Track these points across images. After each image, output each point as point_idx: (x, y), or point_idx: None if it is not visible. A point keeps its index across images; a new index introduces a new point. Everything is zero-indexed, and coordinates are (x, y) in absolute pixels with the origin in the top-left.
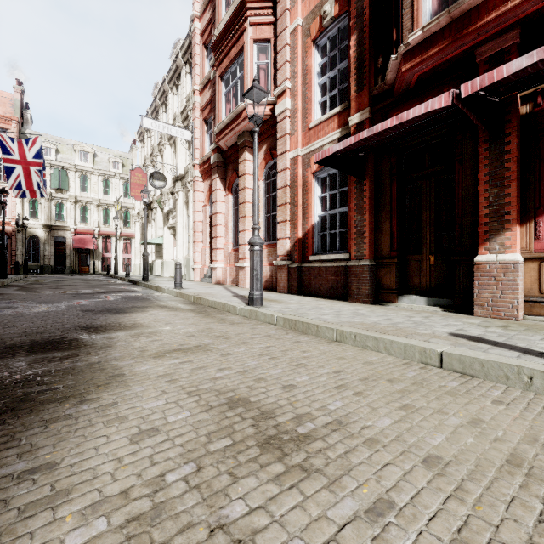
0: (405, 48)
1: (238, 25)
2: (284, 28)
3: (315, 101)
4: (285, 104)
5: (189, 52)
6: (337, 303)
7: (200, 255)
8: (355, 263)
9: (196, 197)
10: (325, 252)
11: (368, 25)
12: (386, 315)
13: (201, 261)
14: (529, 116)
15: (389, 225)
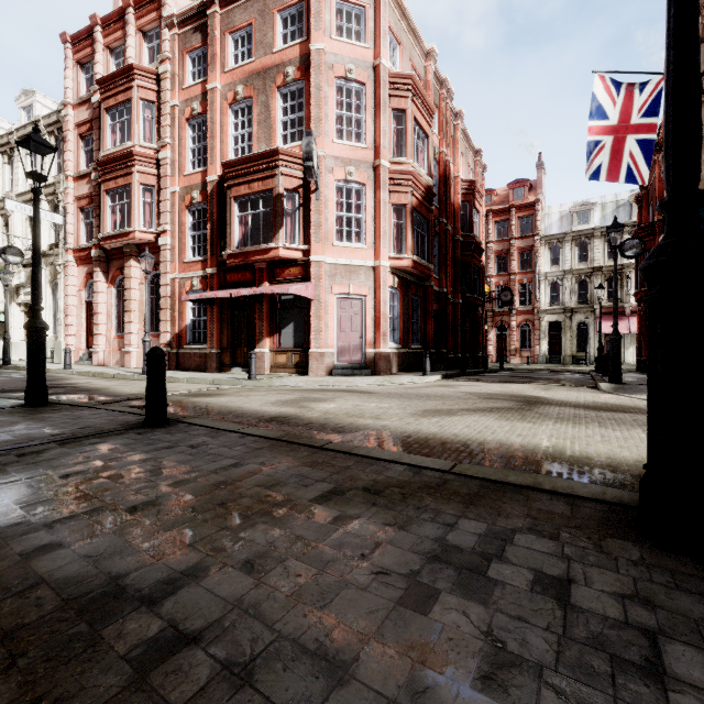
0: (228, 253)
1: (126, 165)
2: (166, 187)
3: (188, 246)
4: (166, 240)
5: (57, 127)
6: (198, 373)
7: (74, 338)
8: (210, 351)
9: (70, 281)
10: (195, 343)
11: (216, 223)
12: (216, 375)
13: (76, 344)
14: (272, 295)
15: (227, 331)
